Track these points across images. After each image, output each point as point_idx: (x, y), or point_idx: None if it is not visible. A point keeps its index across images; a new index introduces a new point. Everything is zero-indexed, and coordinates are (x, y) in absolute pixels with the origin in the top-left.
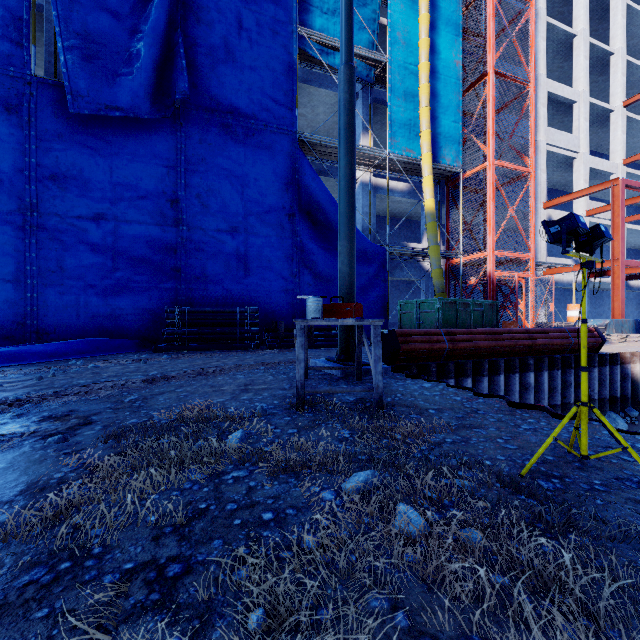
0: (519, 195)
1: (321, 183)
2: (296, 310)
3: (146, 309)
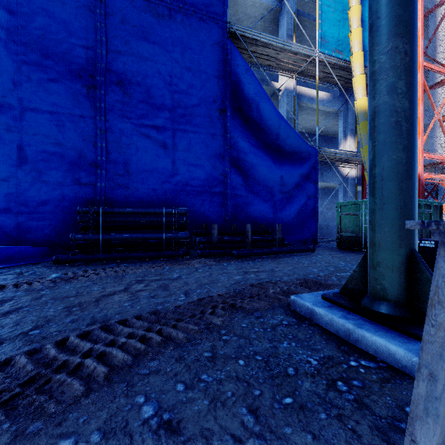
0: (444, 98)
1: (254, 76)
2: (227, 212)
3: (58, 210)
